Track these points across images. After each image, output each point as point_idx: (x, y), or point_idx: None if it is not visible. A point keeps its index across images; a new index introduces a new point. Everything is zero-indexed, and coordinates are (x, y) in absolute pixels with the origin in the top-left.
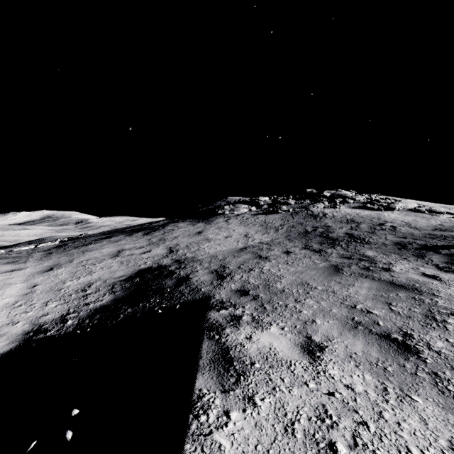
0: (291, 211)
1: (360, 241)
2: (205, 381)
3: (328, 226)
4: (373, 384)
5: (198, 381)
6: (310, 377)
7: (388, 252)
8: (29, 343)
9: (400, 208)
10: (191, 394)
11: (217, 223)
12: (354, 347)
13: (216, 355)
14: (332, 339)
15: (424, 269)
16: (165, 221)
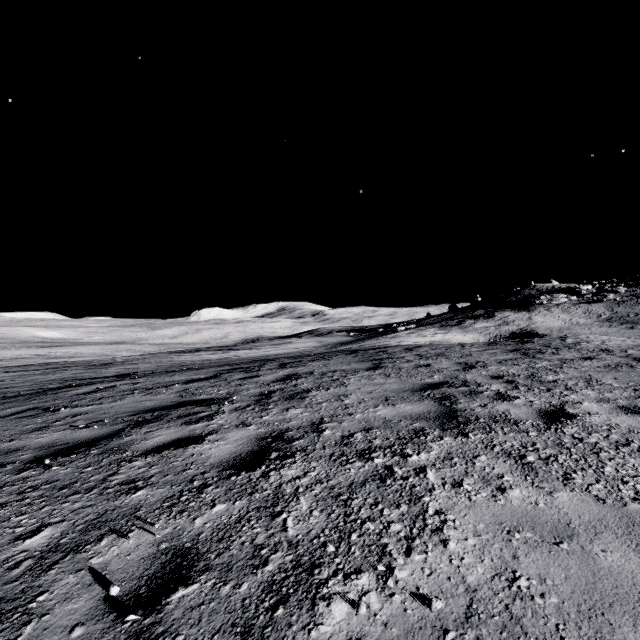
0: (618, 300)
1: None
2: None
3: None
4: None
5: None
6: None
7: None
8: None
9: None
10: None
11: (540, 312)
12: None
13: None
14: None
15: None
16: (482, 311)
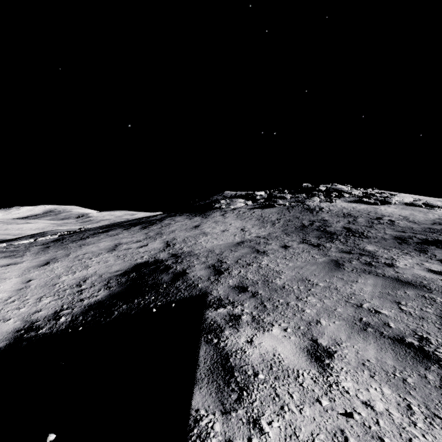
0: (288, 205)
1: (358, 235)
2: (202, 399)
3: (325, 220)
4: (394, 400)
5: (195, 398)
6: (321, 391)
7: (388, 246)
8: (19, 342)
9: (396, 202)
10: (186, 415)
11: (214, 217)
12: (366, 353)
13: (214, 364)
14: (340, 343)
15: (429, 265)
16: (163, 215)
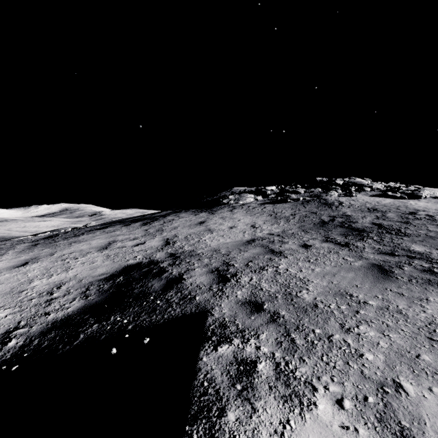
0: (302, 200)
1: (394, 232)
2: None
3: (348, 215)
4: None
5: None
6: None
7: None
8: None
9: (427, 196)
10: None
11: (221, 213)
12: None
13: None
14: None
15: None
16: (168, 212)
